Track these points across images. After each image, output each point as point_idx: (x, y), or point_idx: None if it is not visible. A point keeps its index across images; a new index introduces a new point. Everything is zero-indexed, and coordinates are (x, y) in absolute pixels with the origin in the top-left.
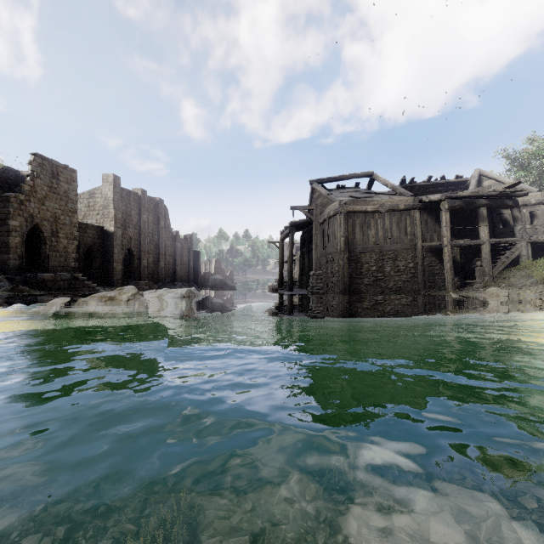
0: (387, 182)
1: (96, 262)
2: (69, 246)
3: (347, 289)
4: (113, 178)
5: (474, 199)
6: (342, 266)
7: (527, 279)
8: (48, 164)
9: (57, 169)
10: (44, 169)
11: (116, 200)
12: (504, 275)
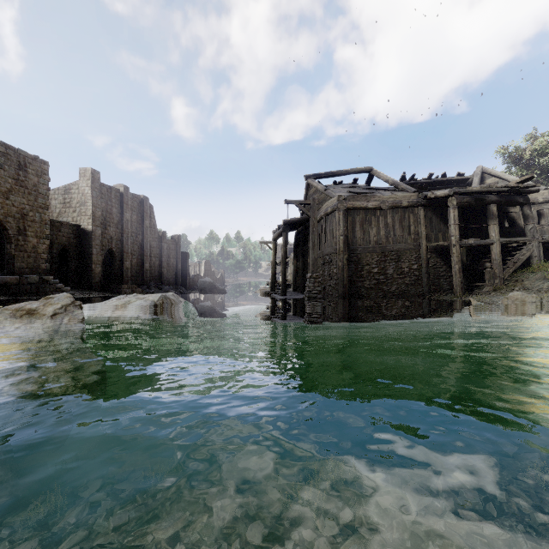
0: (387, 177)
1: (72, 263)
2: (39, 246)
3: (346, 293)
4: (91, 173)
5: (484, 195)
6: (342, 268)
7: (543, 282)
8: (13, 154)
9: (24, 160)
10: (9, 159)
11: (94, 196)
12: (516, 278)
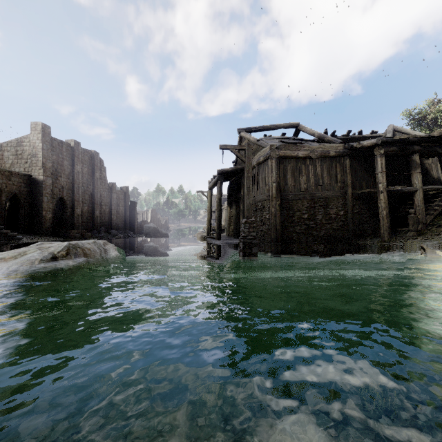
0: (314, 131)
1: (22, 210)
2: None
3: (279, 238)
4: (42, 127)
5: (408, 145)
6: (274, 213)
7: None
8: None
9: None
10: None
11: (45, 148)
12: (438, 223)
